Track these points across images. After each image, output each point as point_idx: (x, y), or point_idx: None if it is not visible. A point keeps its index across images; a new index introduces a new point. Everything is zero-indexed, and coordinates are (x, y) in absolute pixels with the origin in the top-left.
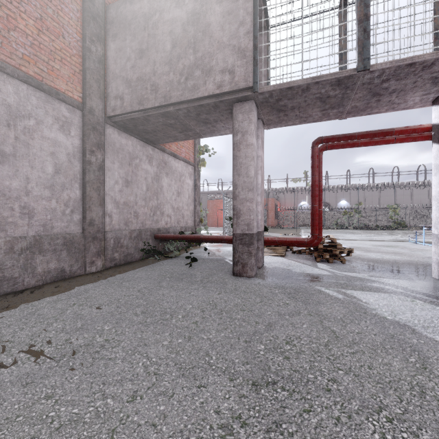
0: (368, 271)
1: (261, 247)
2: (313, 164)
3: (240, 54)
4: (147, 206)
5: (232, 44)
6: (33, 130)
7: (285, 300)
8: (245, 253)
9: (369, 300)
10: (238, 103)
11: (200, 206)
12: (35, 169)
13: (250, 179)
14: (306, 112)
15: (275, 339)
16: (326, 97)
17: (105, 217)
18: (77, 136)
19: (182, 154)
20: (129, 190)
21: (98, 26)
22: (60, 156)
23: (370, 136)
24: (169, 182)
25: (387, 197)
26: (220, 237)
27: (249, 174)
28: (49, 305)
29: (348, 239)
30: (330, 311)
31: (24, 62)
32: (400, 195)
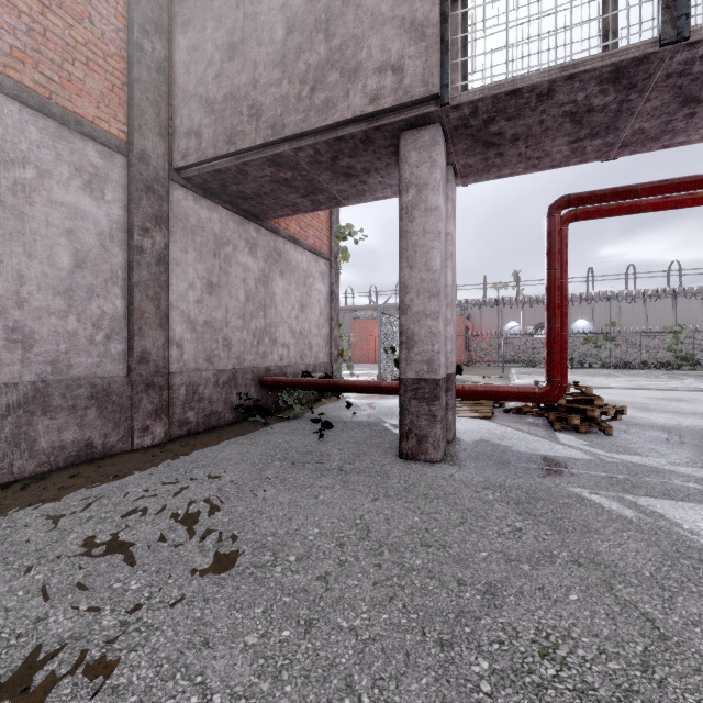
0: (663, 453)
1: (452, 403)
2: (550, 247)
3: (414, 33)
4: (247, 328)
5: (399, 15)
6: (31, 188)
7: (512, 521)
8: (423, 416)
9: (697, 526)
10: (409, 130)
11: (340, 329)
12: (35, 260)
13: (433, 274)
14: (539, 146)
15: (511, 640)
16: (584, 110)
17: (170, 348)
18: (117, 202)
19: (308, 240)
20: (214, 300)
21: (156, 6)
22: (85, 237)
23: (667, 189)
24: (286, 286)
25: (659, 314)
26: (375, 384)
27: (431, 265)
28: (40, 520)
29: (598, 387)
30: (620, 554)
31: (14, 61)
32: (684, 309)
